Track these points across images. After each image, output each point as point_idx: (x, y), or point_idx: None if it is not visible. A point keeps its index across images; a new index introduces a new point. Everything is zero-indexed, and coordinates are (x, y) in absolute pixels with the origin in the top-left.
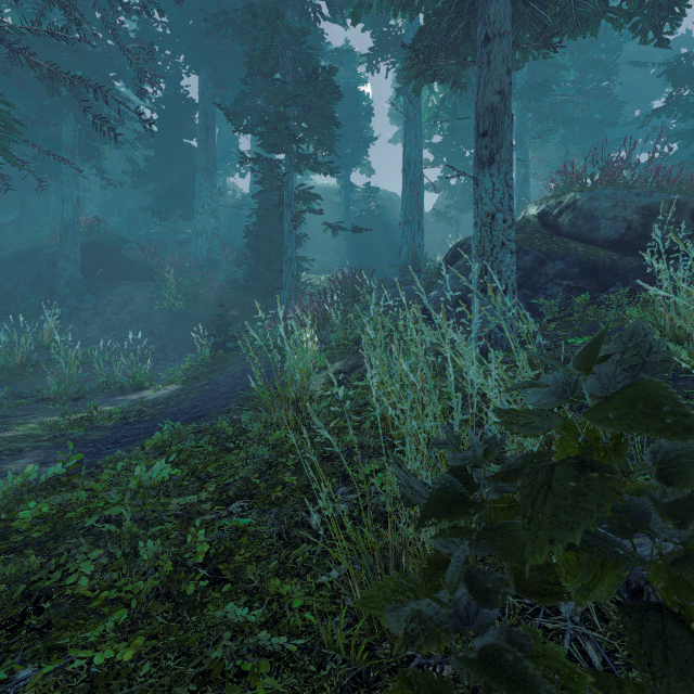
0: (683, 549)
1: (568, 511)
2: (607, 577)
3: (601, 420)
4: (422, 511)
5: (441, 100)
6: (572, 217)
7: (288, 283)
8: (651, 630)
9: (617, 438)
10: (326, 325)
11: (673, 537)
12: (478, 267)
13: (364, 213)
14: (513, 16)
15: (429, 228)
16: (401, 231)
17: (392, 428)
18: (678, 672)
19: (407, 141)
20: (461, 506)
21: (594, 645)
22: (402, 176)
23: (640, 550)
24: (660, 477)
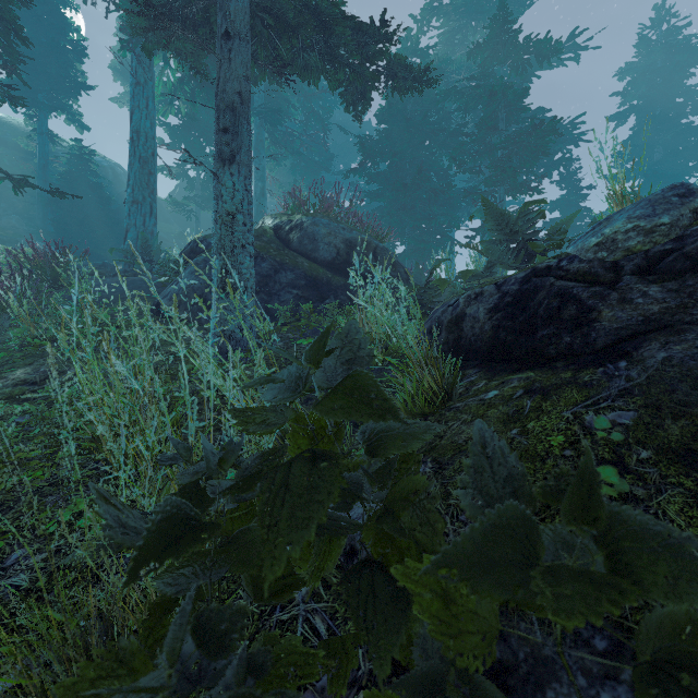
0: (382, 508)
1: (305, 507)
2: (333, 554)
3: (329, 411)
4: (139, 559)
5: (179, 80)
6: (300, 235)
7: None
8: (365, 591)
9: (337, 424)
10: (1, 317)
11: (375, 499)
12: (219, 265)
13: (73, 176)
14: (252, 28)
15: (165, 216)
16: (128, 211)
17: (107, 450)
18: (384, 619)
19: (135, 107)
20: (193, 534)
21: (321, 616)
22: (129, 146)
23: (351, 515)
24: (368, 453)
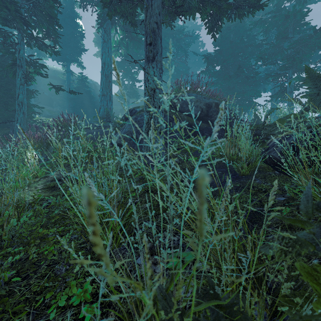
0: None
1: None
2: None
3: None
4: None
5: (121, 39)
6: (181, 103)
7: (20, 118)
8: None
9: None
10: (49, 148)
11: None
12: (146, 117)
13: (79, 88)
14: None
15: (115, 103)
16: (100, 99)
17: None
18: None
19: (103, 52)
20: None
21: None
22: (101, 70)
23: None
24: None
